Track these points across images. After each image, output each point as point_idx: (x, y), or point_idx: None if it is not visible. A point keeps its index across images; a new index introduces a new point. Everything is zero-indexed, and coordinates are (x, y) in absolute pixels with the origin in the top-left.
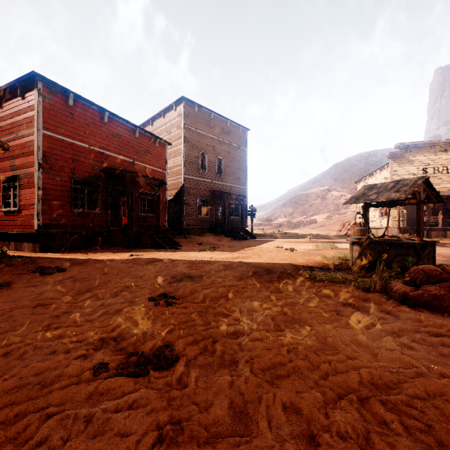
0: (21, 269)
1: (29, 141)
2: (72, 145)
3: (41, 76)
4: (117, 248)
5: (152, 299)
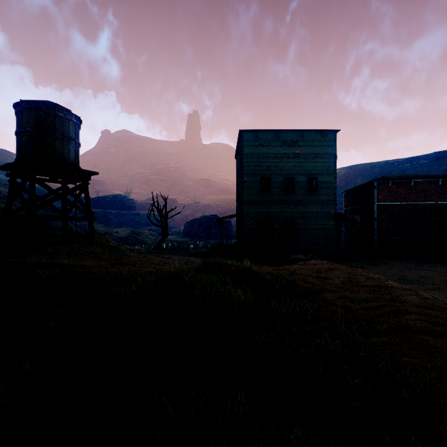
0: (367, 263)
1: (371, 208)
2: (391, 205)
3: (376, 180)
4: (416, 260)
5: (398, 278)
